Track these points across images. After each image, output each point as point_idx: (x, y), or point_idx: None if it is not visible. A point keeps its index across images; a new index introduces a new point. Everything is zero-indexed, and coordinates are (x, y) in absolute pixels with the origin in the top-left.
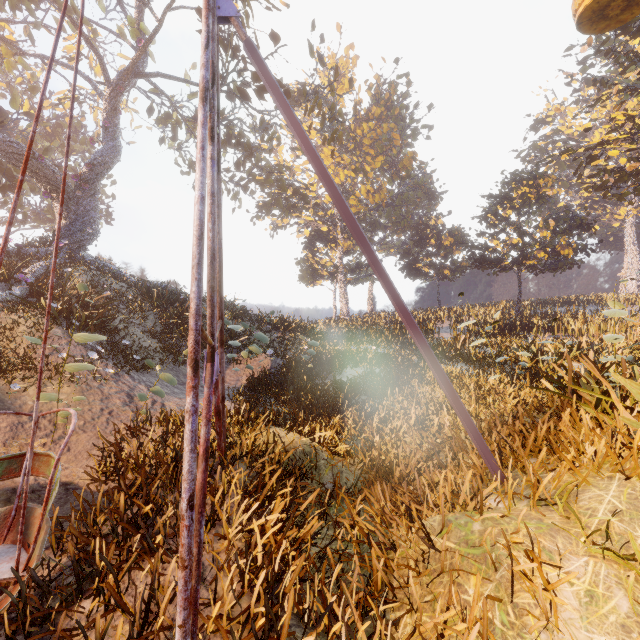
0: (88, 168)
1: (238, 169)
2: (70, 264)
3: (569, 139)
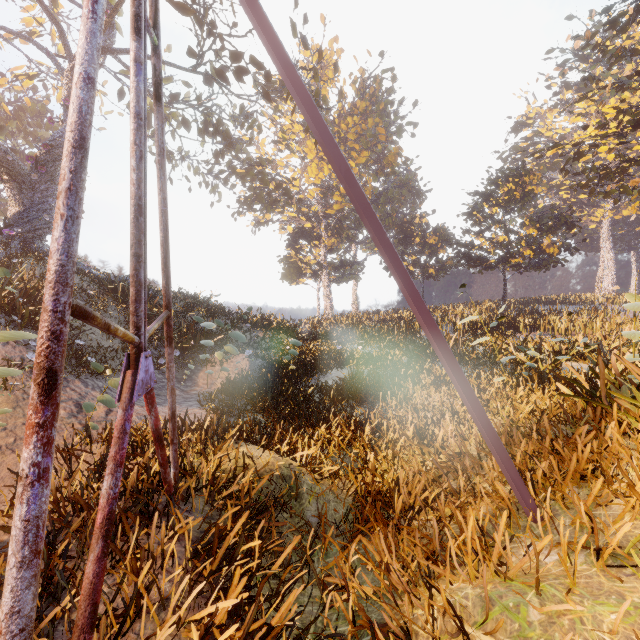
0: (45, 149)
1: (217, 159)
2: (21, 254)
3: (549, 141)
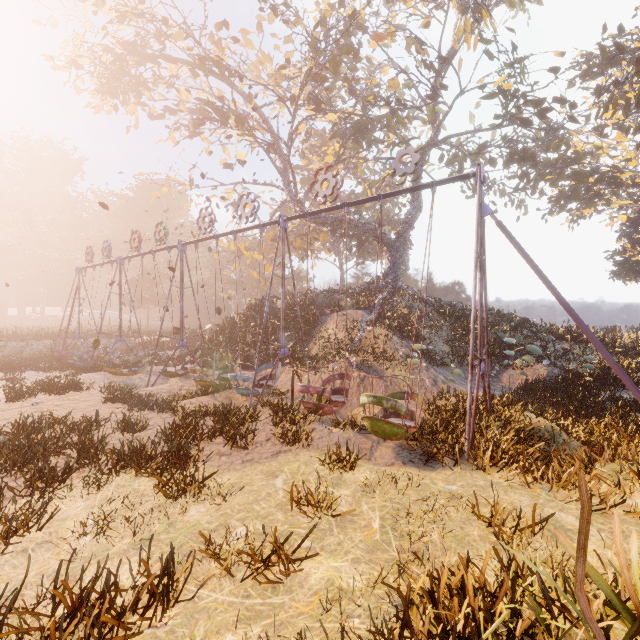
0: (403, 226)
1: (522, 181)
2: (395, 294)
3: None
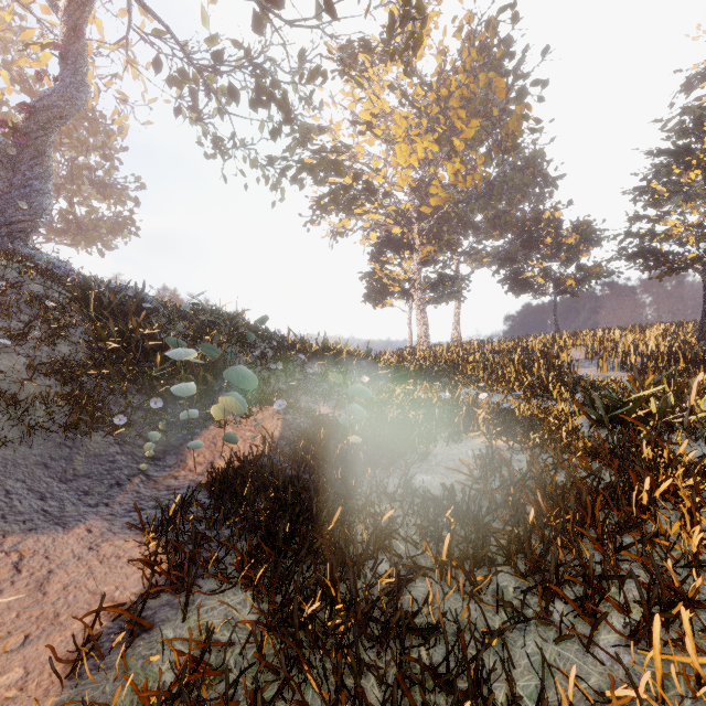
0: (24, 111)
1: (274, 140)
2: None
3: None
